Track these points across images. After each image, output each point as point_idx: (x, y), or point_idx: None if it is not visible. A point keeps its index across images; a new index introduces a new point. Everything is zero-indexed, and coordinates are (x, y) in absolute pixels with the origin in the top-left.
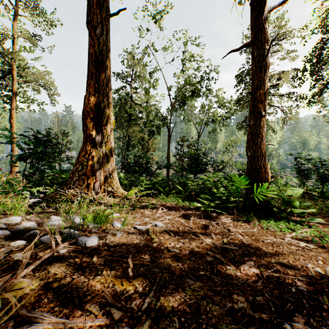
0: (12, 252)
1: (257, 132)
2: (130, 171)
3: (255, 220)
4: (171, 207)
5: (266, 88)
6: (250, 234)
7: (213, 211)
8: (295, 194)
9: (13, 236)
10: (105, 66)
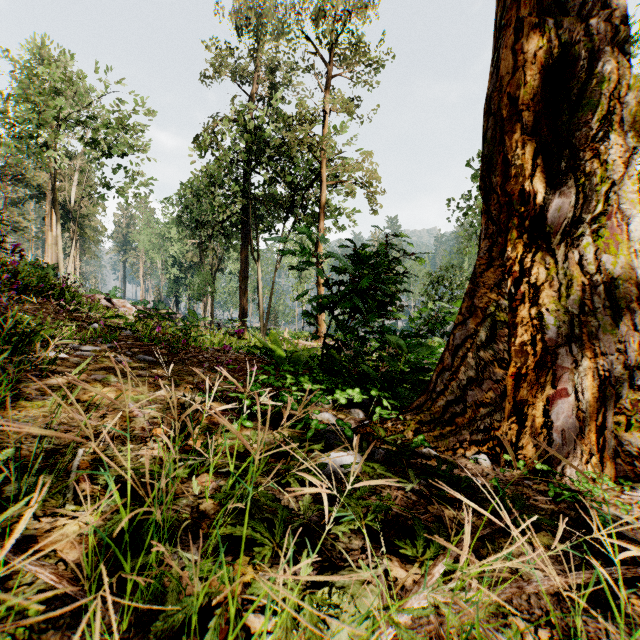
0: None
1: None
2: None
3: None
4: None
5: None
6: None
7: None
8: None
9: None
10: None
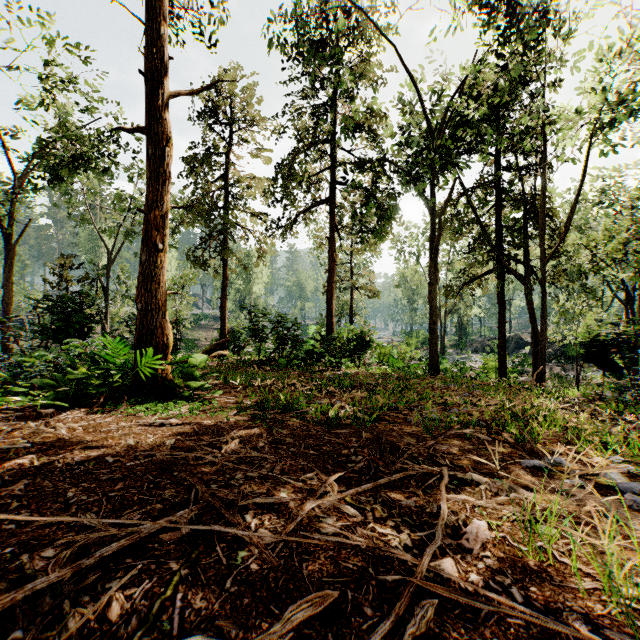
0: None
1: (151, 274)
2: None
3: (124, 406)
4: None
5: (166, 210)
6: (93, 426)
7: (63, 407)
8: (198, 363)
9: None
10: None
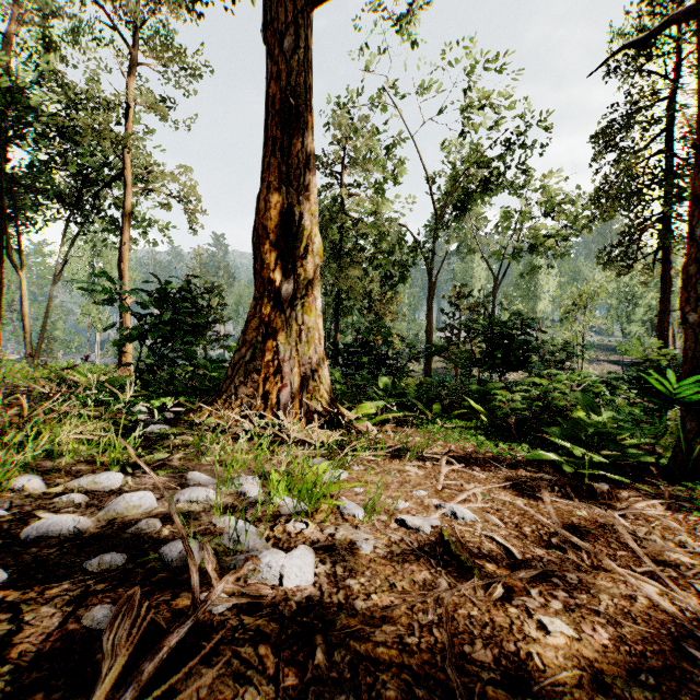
0: (84, 600)
1: None
2: (350, 364)
3: None
4: (465, 456)
5: None
6: None
7: (583, 473)
8: None
9: (98, 533)
10: (301, 121)
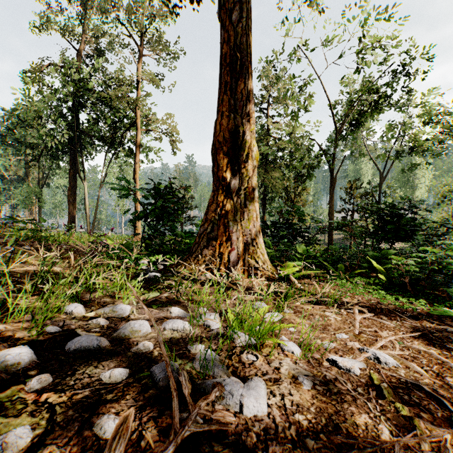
0: (96, 408)
1: None
2: (275, 235)
3: None
4: (371, 306)
5: None
6: None
7: None
8: None
9: (112, 350)
10: (244, 68)
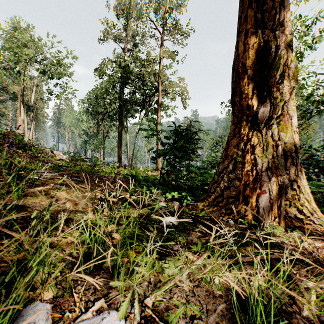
0: None
1: None
2: None
3: None
4: None
5: None
6: None
7: None
8: None
9: None
10: None
